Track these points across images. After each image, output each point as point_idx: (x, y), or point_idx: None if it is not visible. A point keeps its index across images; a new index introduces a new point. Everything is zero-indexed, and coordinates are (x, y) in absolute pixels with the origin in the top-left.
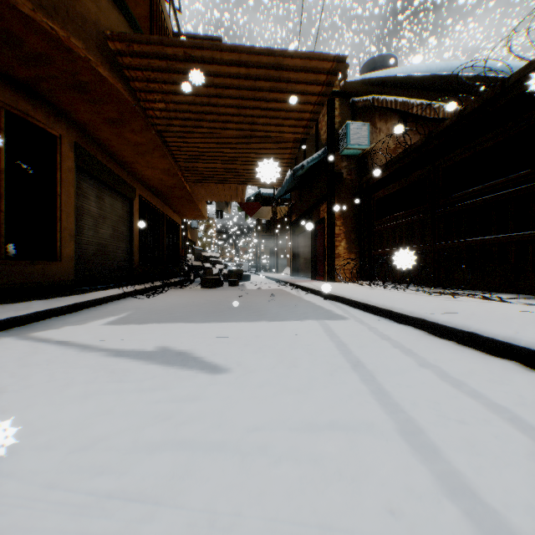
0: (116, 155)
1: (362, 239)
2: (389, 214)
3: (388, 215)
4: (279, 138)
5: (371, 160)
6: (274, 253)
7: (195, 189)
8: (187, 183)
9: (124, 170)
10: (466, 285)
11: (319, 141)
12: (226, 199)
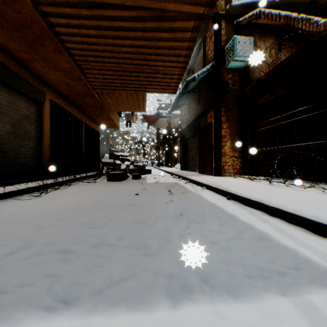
0: (10, 50)
1: (245, 140)
2: (268, 118)
3: (267, 119)
4: (177, 24)
5: (252, 73)
6: (168, 154)
7: (103, 98)
8: (94, 90)
9: (29, 72)
10: None
11: (206, 61)
12: (131, 109)
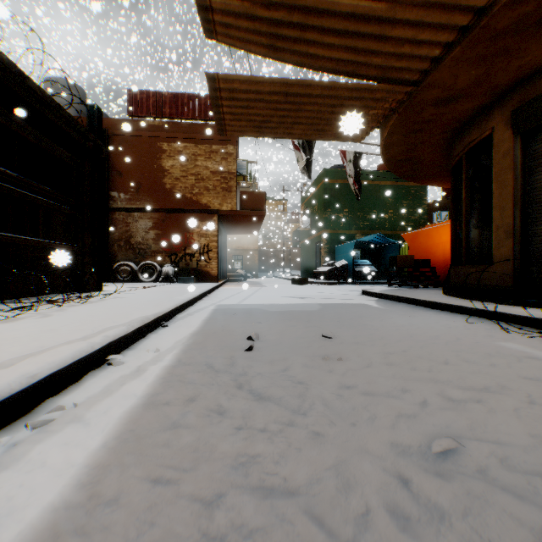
0: None
1: None
2: None
3: None
4: (244, 25)
5: None
6: None
7: None
8: None
9: None
10: (1, 295)
11: None
12: None
